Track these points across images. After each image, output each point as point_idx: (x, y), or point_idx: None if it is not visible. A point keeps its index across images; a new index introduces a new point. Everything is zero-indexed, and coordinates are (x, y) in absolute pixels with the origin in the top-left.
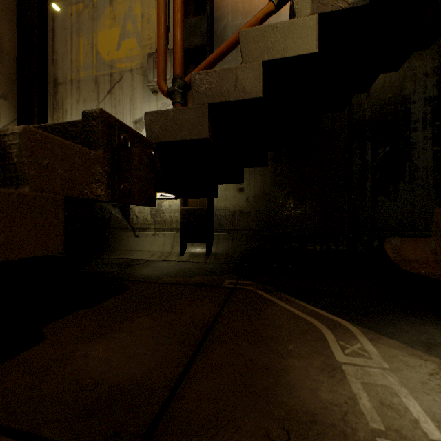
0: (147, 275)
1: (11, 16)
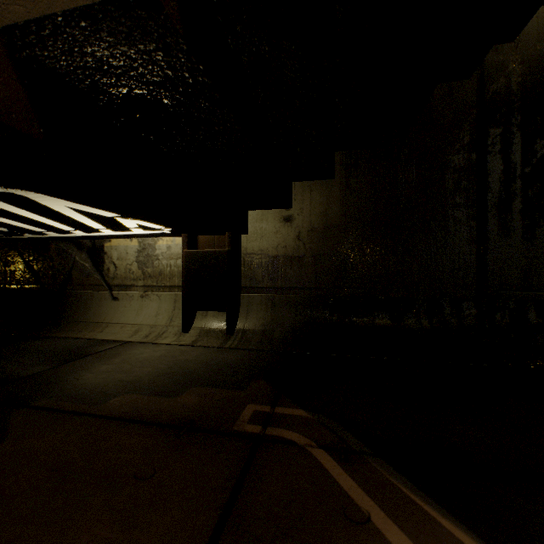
0: (86, 386)
1: None
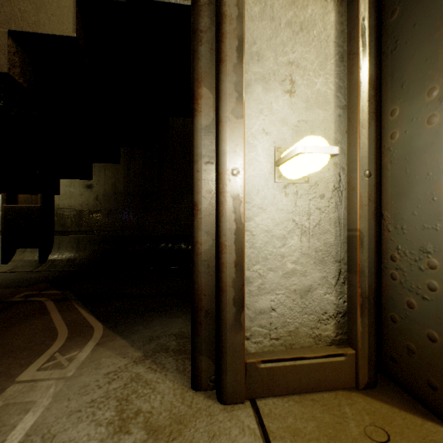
0: None
1: None
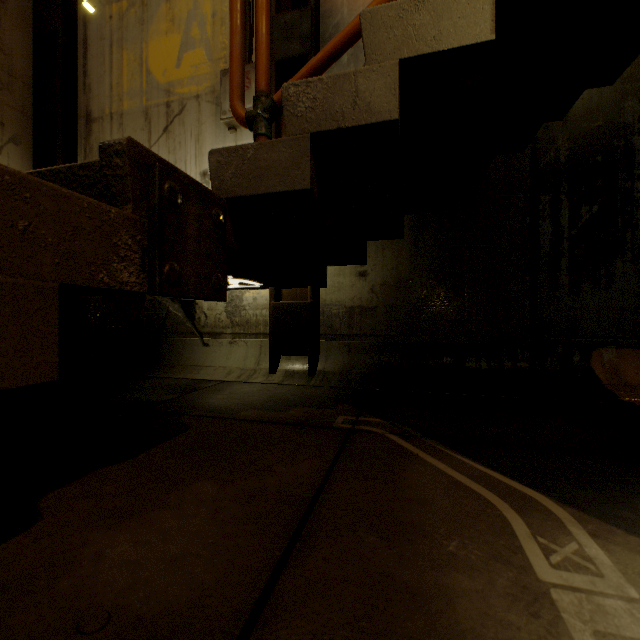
0: (217, 406)
1: (25, 23)
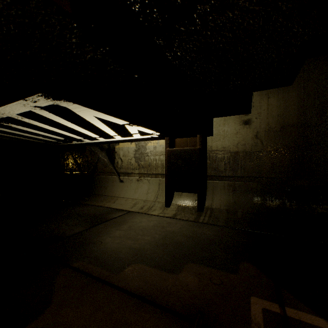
0: (107, 250)
1: None
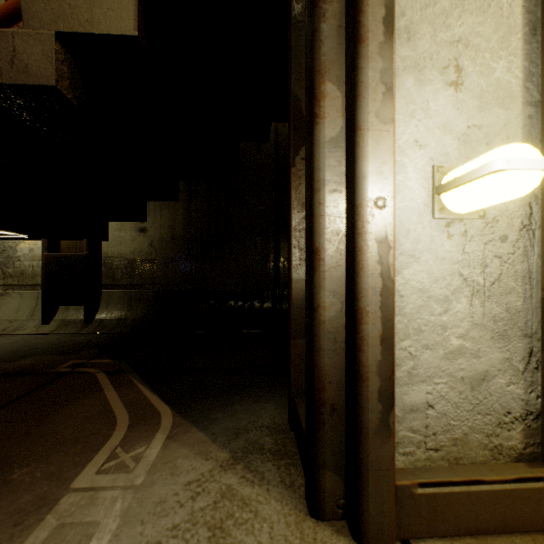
0: None
1: None
